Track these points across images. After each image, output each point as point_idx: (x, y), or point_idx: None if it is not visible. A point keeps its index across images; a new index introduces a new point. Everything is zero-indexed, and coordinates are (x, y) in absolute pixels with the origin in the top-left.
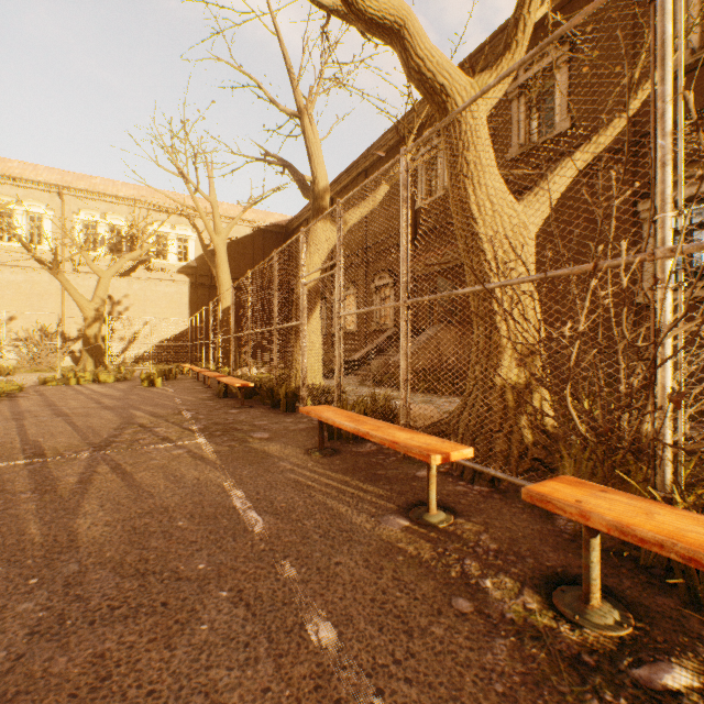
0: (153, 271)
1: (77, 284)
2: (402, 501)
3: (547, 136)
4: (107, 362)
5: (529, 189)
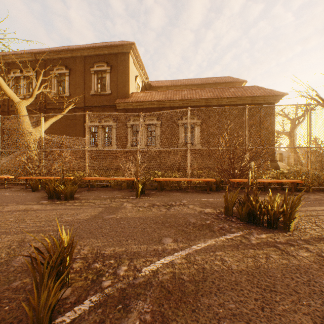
0: None
1: None
2: None
3: (63, 95)
4: None
5: (58, 109)
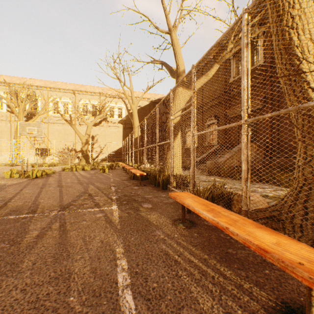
0: (108, 122)
1: (80, 129)
2: (264, 299)
3: None
4: (90, 161)
5: None
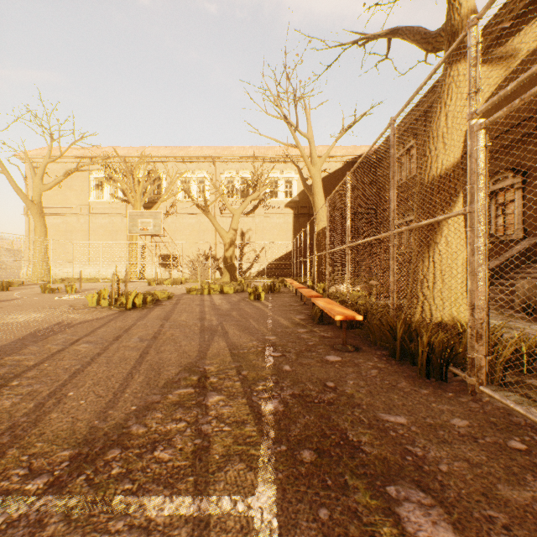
0: (268, 207)
1: (223, 222)
2: None
3: None
4: (237, 276)
5: None
